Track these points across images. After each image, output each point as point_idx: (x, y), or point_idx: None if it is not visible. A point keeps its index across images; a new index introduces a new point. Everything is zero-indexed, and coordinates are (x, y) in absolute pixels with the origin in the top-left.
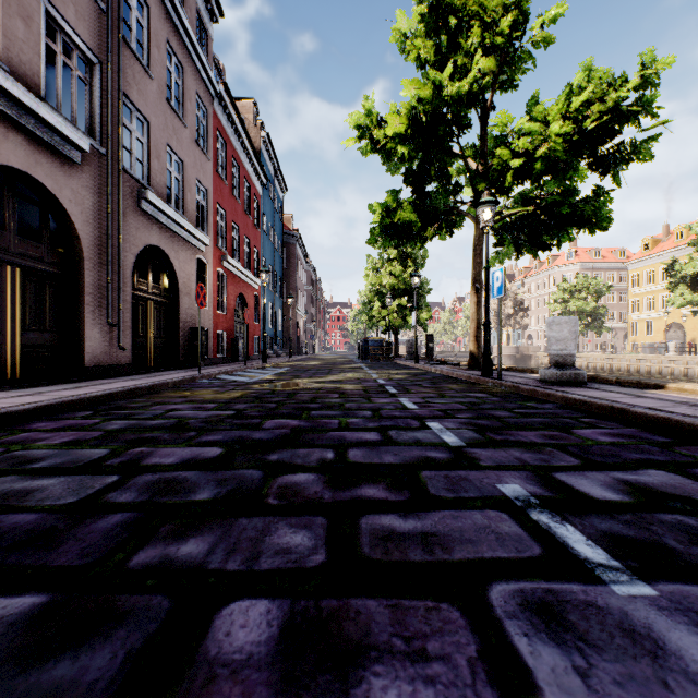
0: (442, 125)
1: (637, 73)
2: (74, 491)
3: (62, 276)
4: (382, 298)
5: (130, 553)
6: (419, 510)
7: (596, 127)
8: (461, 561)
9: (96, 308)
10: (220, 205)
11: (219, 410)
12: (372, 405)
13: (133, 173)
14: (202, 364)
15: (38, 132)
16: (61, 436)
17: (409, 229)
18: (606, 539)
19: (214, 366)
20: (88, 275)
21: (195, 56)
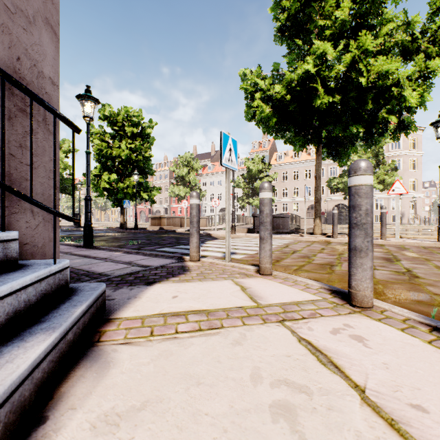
0: None
1: None
2: None
3: None
4: None
5: None
6: None
7: None
8: None
9: None
10: None
11: None
12: None
13: None
14: None
15: None
16: None
17: None
18: None
19: None
20: None
21: None
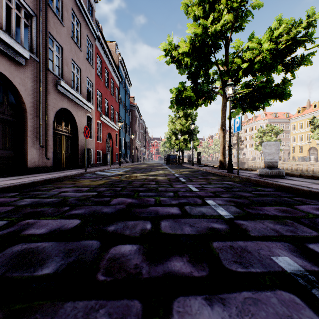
0: (206, 47)
1: (305, 20)
2: None
3: (15, 122)
4: (176, 135)
5: None
6: (221, 291)
7: (284, 47)
8: None
9: (34, 138)
10: (99, 90)
11: (89, 192)
12: (173, 188)
13: (54, 72)
14: (89, 166)
15: (1, 47)
16: None
17: (190, 100)
18: None
19: (95, 167)
20: (29, 121)
21: (86, 17)
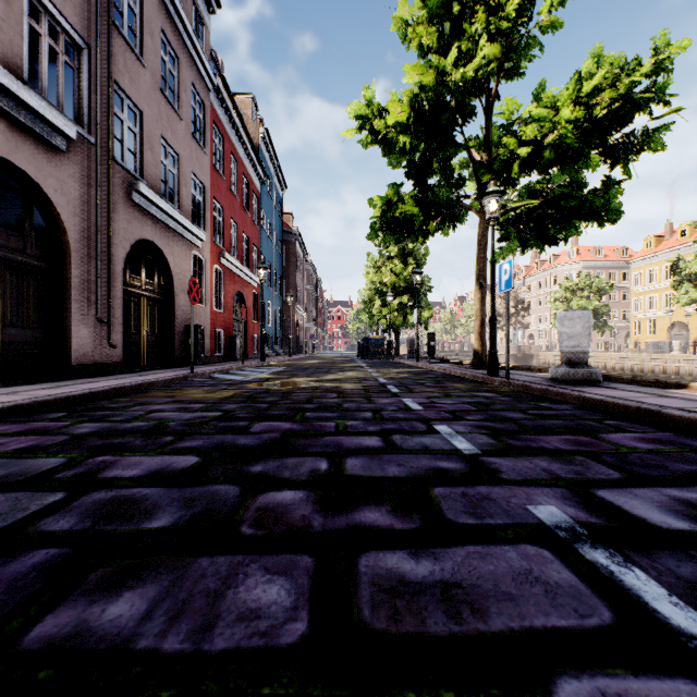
0: (445, 114)
1: (649, 58)
2: (1, 515)
3: (47, 270)
4: (382, 296)
5: (33, 618)
6: (435, 545)
7: (606, 114)
8: (502, 633)
9: (84, 303)
10: (218, 201)
11: (206, 411)
12: (373, 405)
13: (124, 164)
14: (198, 363)
15: (19, 116)
16: (19, 442)
17: (411, 223)
18: (696, 593)
19: (210, 365)
20: (76, 269)
21: (191, 46)
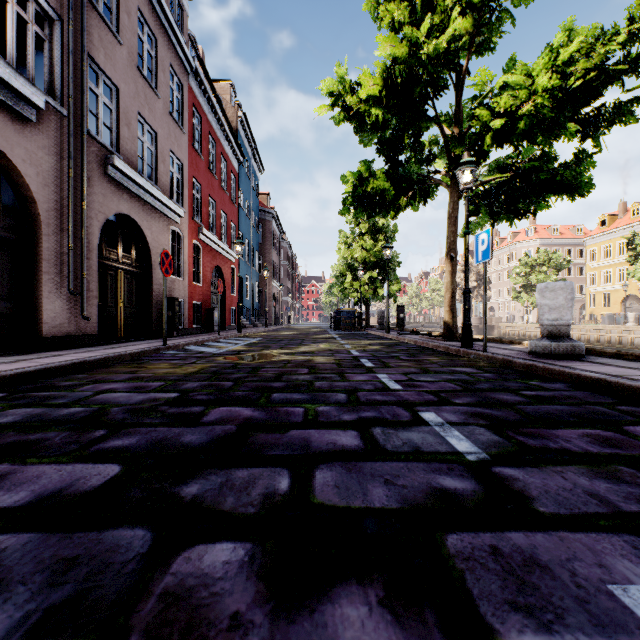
0: (417, 87)
1: (623, 29)
2: None
3: (16, 241)
4: (353, 271)
5: None
6: None
7: (580, 85)
8: None
9: (56, 275)
10: (196, 179)
11: (161, 391)
12: (347, 384)
13: (99, 138)
14: (175, 334)
15: None
16: None
17: (382, 198)
18: None
19: (186, 337)
20: (46, 241)
21: (169, 28)
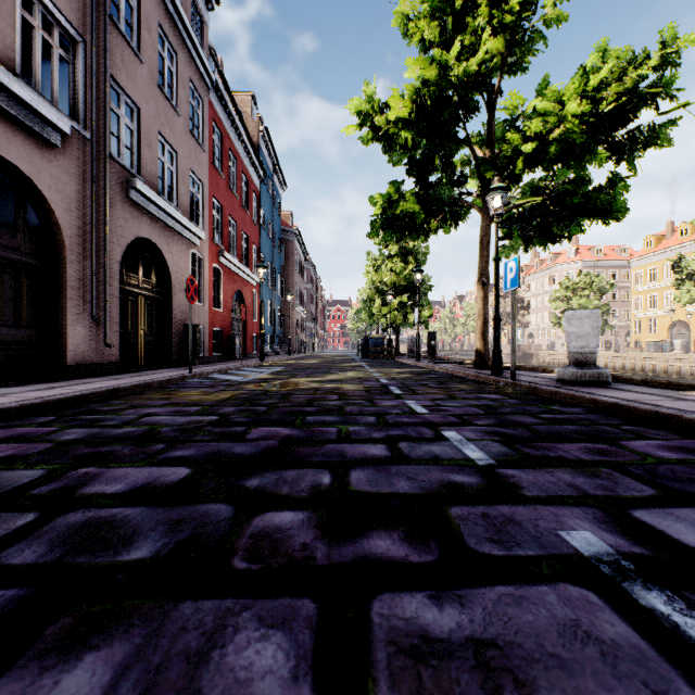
0: (448, 109)
1: (656, 52)
2: None
3: (41, 268)
4: (382, 295)
5: None
6: (459, 585)
7: (613, 109)
8: None
9: (79, 302)
10: (217, 199)
11: (201, 415)
12: (376, 408)
13: (121, 161)
14: (196, 363)
15: (11, 110)
16: None
17: (412, 221)
18: None
19: (208, 365)
20: (71, 267)
21: (190, 42)
